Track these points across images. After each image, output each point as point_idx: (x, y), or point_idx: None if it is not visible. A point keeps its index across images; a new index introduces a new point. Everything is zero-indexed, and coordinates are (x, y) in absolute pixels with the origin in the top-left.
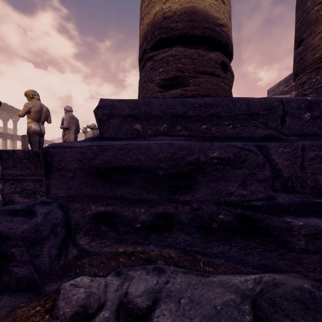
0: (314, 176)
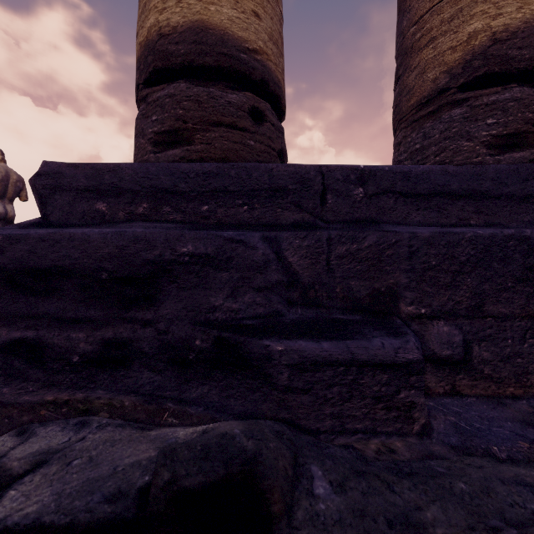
0: (348, 282)
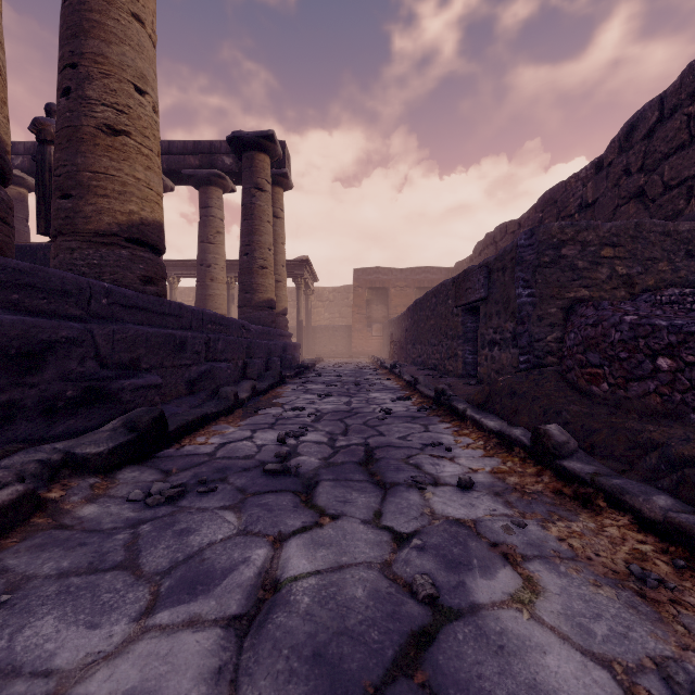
0: (119, 354)
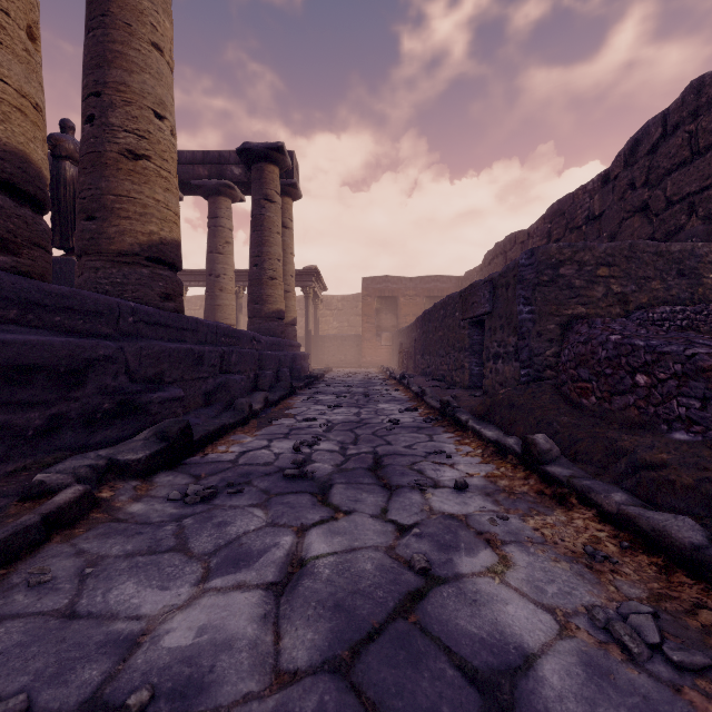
0: (146, 369)
